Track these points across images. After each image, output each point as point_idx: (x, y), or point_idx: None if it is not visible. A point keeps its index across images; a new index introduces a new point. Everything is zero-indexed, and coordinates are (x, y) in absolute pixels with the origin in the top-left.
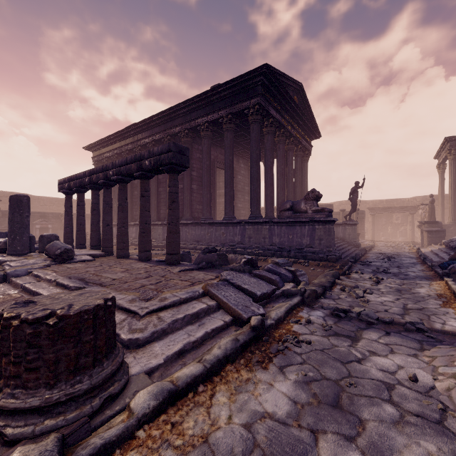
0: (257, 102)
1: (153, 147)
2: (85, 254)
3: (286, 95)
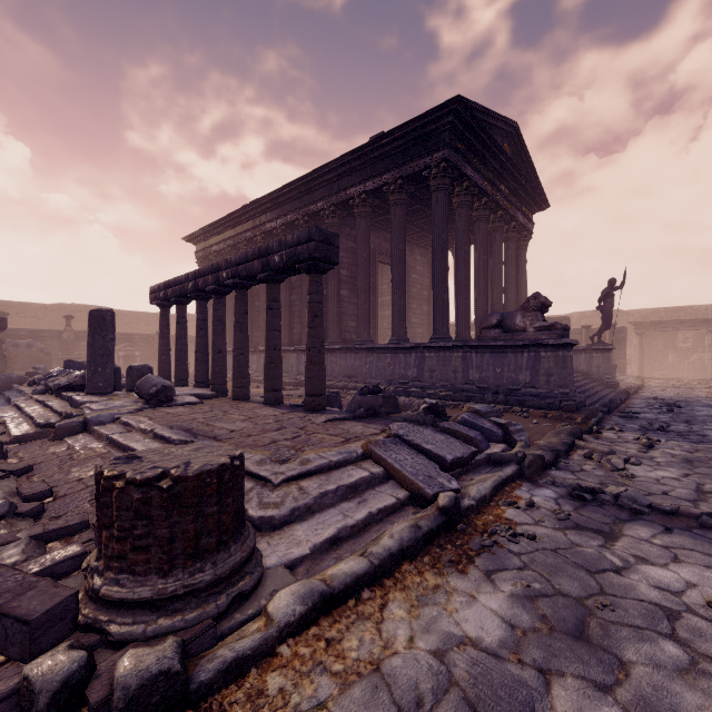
0: (443, 158)
1: (283, 234)
2: (188, 394)
3: (491, 144)
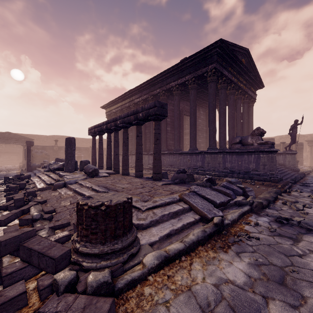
0: (214, 67)
1: (142, 104)
2: (104, 172)
3: (236, 59)
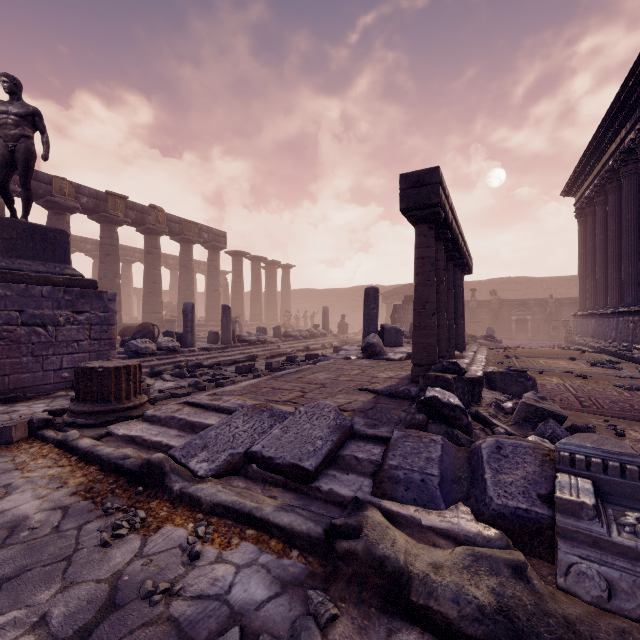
0: None
1: None
2: (406, 353)
3: None
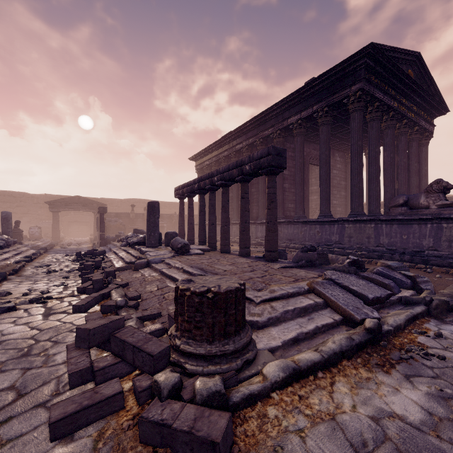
0: (359, 88)
1: (246, 151)
2: (196, 249)
3: (397, 72)
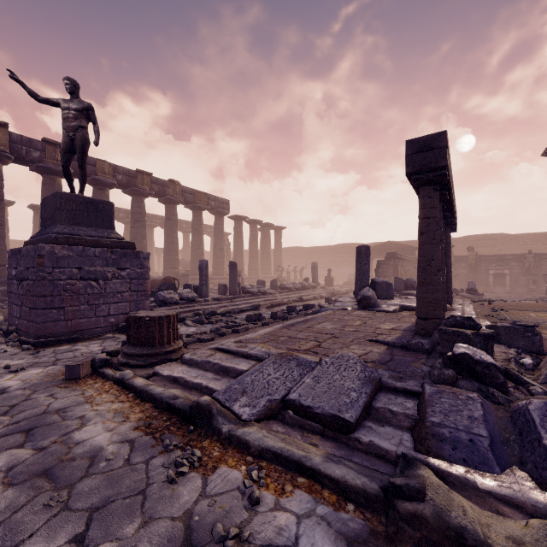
0: None
1: None
2: (399, 305)
3: None
